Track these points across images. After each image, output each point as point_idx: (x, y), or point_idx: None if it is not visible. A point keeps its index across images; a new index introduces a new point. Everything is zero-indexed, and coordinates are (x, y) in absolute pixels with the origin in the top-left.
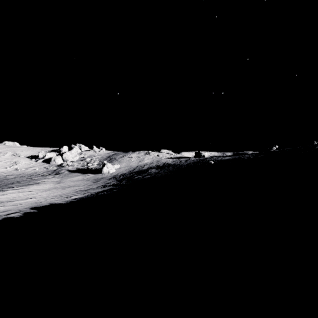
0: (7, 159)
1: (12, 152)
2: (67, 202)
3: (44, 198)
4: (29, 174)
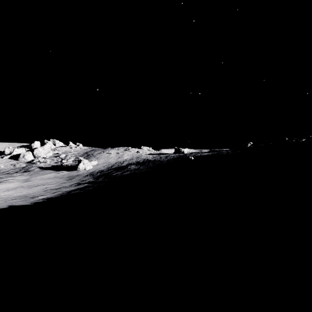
0: None
1: None
2: (31, 203)
3: (4, 199)
4: None
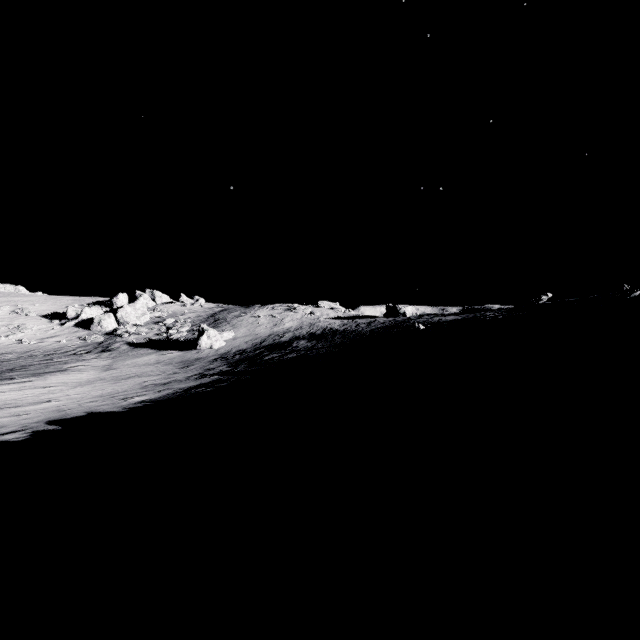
0: (1, 320)
1: (12, 306)
2: (124, 409)
3: (76, 400)
4: (46, 352)
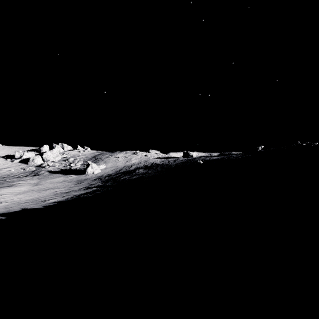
0: None
1: None
2: (43, 206)
3: (16, 202)
4: (2, 176)
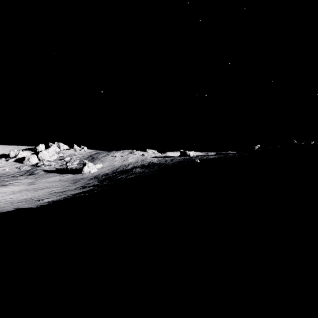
0: None
1: None
2: (37, 206)
3: (10, 201)
4: None
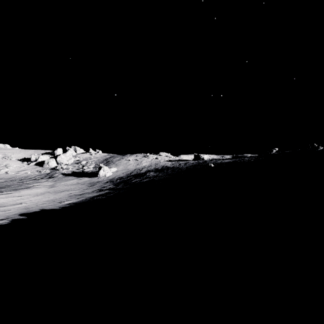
0: None
1: (3, 154)
2: (59, 207)
3: (35, 203)
4: (20, 178)
